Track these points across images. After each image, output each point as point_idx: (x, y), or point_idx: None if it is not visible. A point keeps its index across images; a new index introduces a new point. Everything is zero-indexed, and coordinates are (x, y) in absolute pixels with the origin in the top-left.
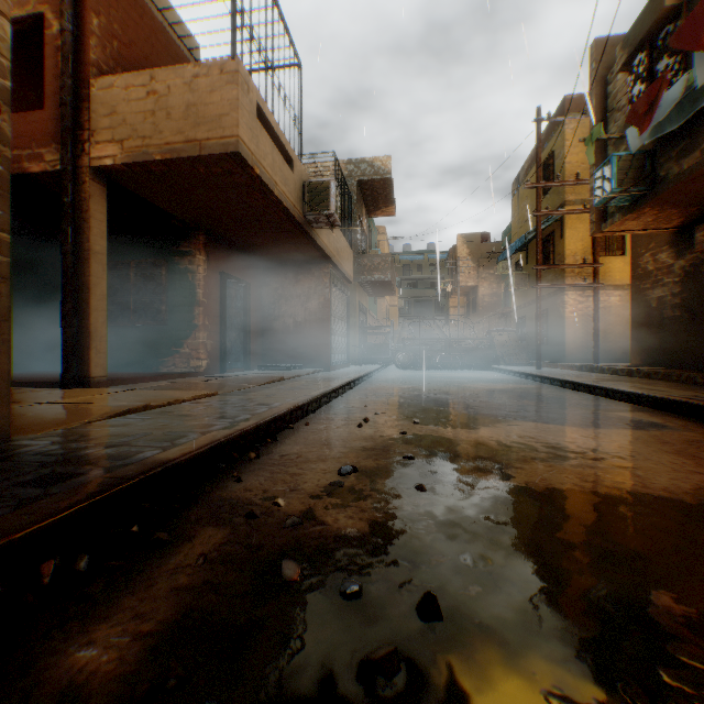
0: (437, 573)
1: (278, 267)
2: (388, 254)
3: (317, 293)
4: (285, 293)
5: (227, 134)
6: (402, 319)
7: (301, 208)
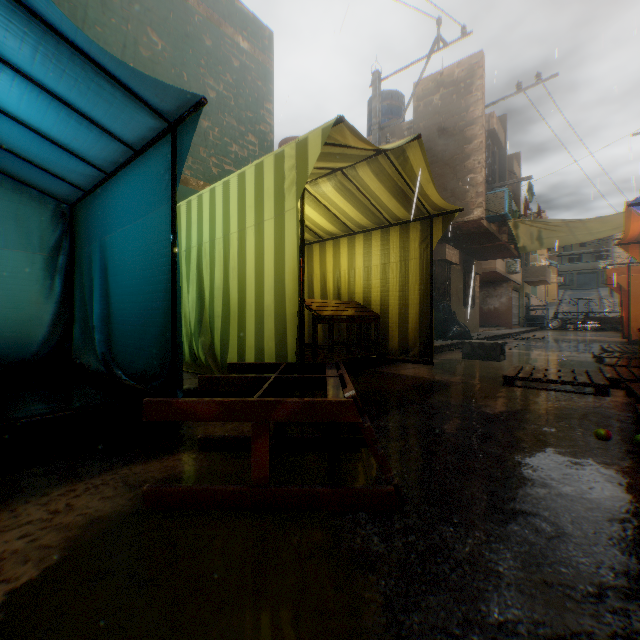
0: (543, 338)
1: (485, 284)
2: (543, 266)
3: (505, 294)
4: (489, 295)
5: (492, 267)
6: (560, 291)
7: (505, 270)
